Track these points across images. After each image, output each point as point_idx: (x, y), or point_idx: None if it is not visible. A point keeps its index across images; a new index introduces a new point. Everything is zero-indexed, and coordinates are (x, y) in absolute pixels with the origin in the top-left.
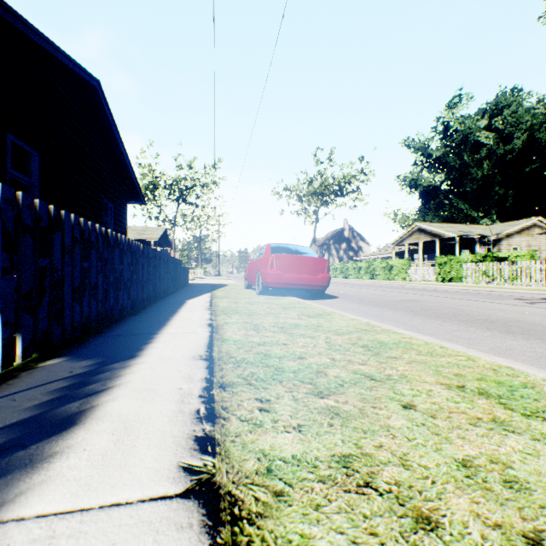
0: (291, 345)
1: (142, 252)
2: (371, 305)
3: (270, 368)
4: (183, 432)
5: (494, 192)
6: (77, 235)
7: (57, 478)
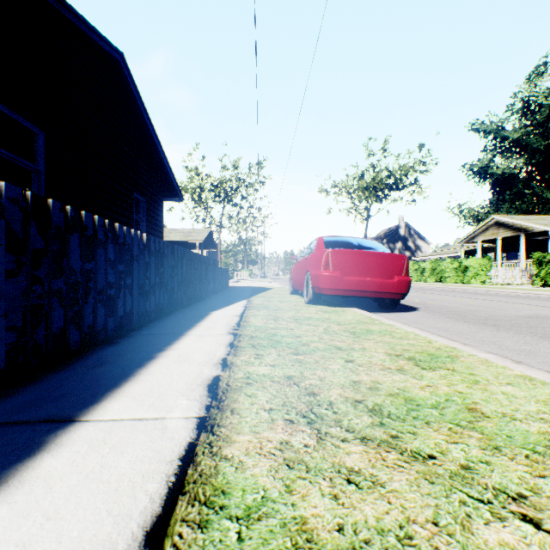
0: None
1: (144, 246)
2: (489, 327)
3: None
4: None
5: None
6: None
7: None
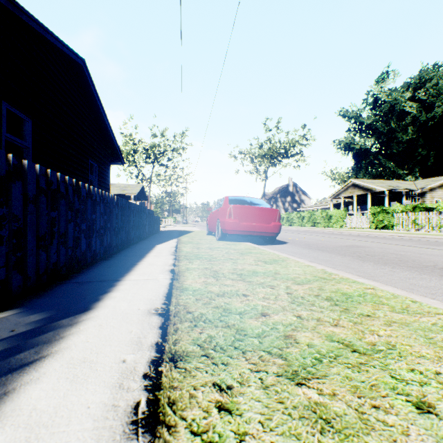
0: (251, 297)
1: (115, 204)
2: (319, 251)
3: (230, 329)
4: None
5: (417, 153)
6: (42, 185)
7: None
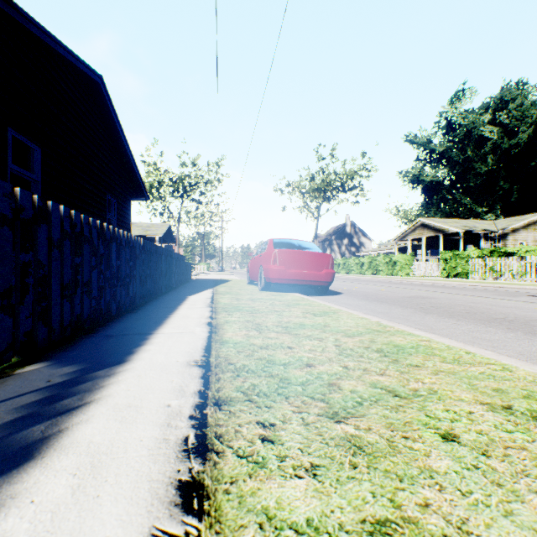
0: (297, 349)
1: (141, 248)
2: (378, 302)
3: (273, 378)
4: (164, 473)
5: (498, 187)
6: (67, 229)
7: None
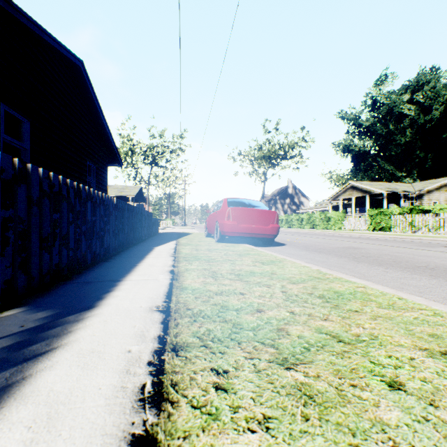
0: (248, 295)
1: (115, 206)
2: (316, 252)
3: (227, 323)
4: (118, 426)
5: (415, 155)
6: (45, 188)
7: None
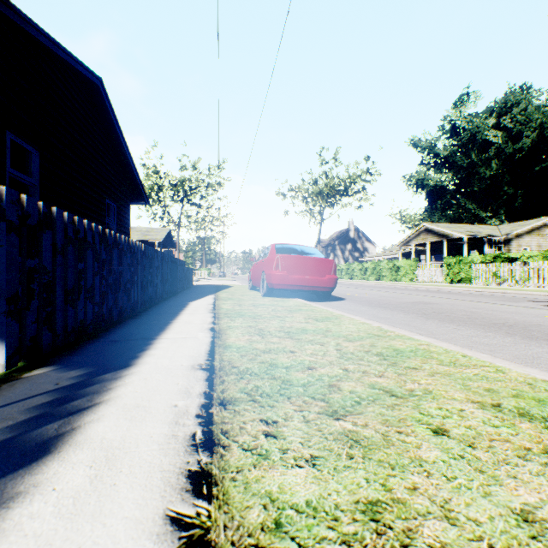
0: (299, 353)
1: (143, 253)
2: (380, 308)
3: (276, 380)
4: (175, 464)
5: (502, 191)
6: (70, 234)
7: (12, 532)
